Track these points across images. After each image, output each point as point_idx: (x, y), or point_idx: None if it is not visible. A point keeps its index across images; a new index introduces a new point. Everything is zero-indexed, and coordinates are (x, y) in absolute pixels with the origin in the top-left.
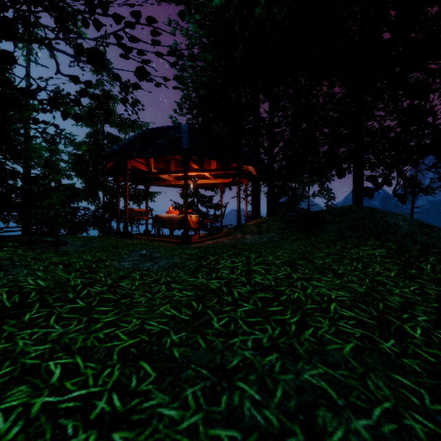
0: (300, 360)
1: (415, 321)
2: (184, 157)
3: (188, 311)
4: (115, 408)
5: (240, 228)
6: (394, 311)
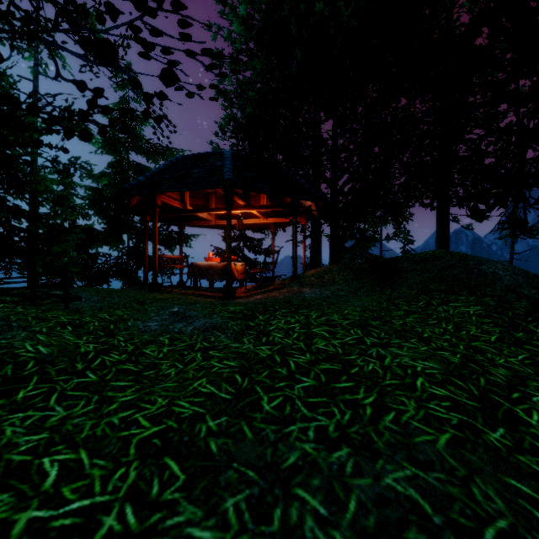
0: (380, 457)
1: (530, 402)
2: (226, 190)
3: (230, 387)
4: (128, 526)
5: (297, 279)
6: (500, 388)
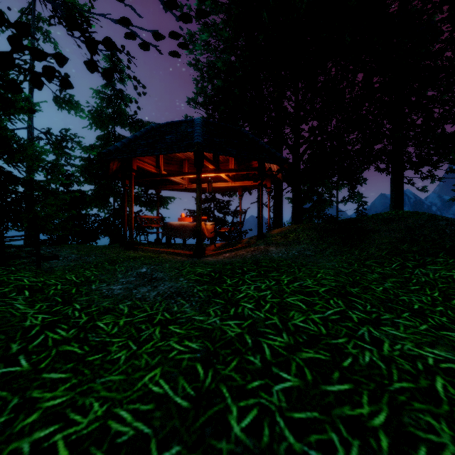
0: None
1: None
2: (196, 153)
3: (188, 386)
4: None
5: (263, 238)
6: None
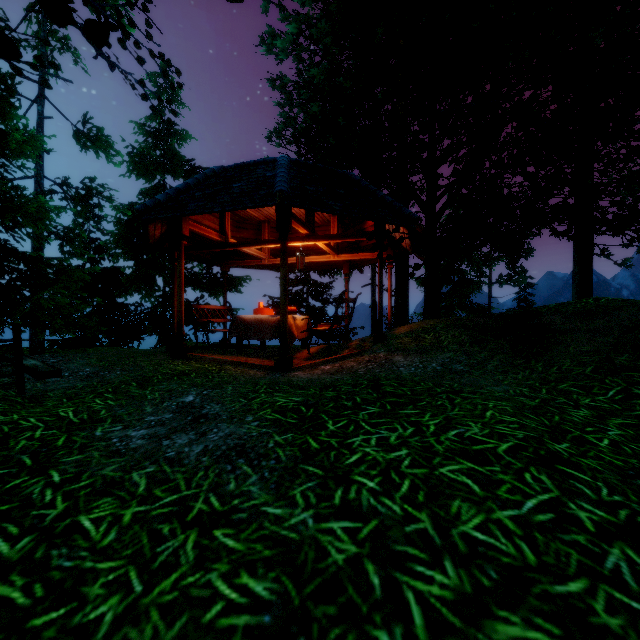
0: None
1: None
2: (278, 208)
3: None
4: None
5: (383, 340)
6: None
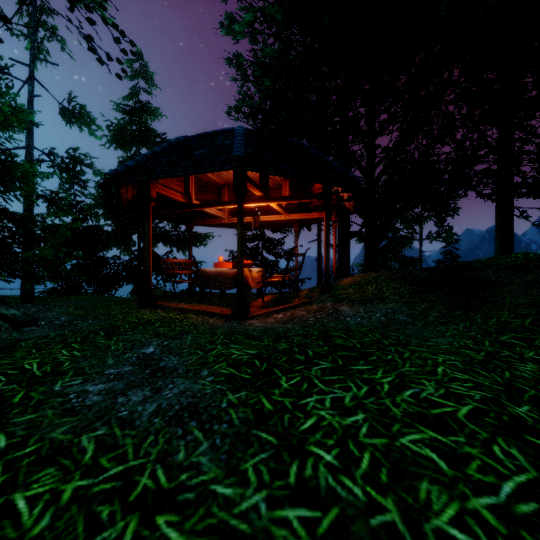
0: None
1: None
2: (235, 171)
3: None
4: None
5: (329, 291)
6: None
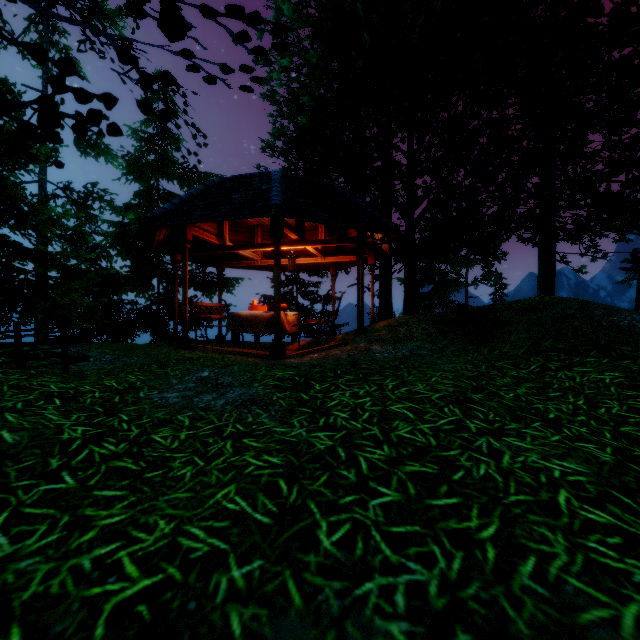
0: None
1: None
2: (273, 219)
3: (270, 502)
4: None
5: (364, 333)
6: None
